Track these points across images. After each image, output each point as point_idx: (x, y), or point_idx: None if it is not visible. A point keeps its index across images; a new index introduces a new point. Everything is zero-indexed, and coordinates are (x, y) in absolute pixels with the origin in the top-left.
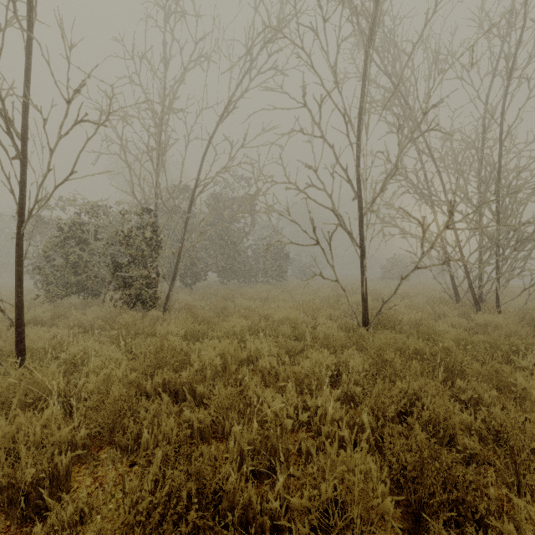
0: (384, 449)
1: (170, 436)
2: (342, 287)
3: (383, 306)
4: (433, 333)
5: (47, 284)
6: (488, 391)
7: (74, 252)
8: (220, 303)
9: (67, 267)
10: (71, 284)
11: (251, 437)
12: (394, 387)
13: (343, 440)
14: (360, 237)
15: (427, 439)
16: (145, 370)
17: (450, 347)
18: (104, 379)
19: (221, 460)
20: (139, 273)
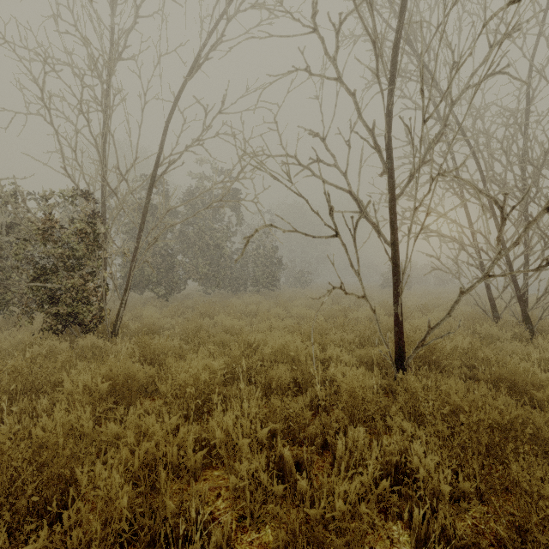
0: None
1: None
2: (371, 307)
3: (429, 333)
4: (520, 382)
5: None
6: None
7: None
8: (192, 323)
9: None
10: None
11: None
12: None
13: None
14: (392, 230)
15: None
16: None
17: None
18: None
19: None
20: (69, 283)
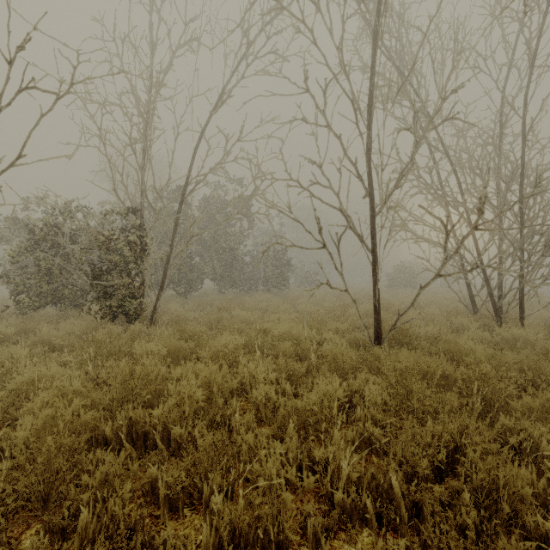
0: (431, 546)
1: (118, 517)
2: (352, 298)
3: (398, 319)
4: (458, 352)
5: (16, 294)
6: (545, 434)
7: (48, 258)
8: (214, 315)
9: (39, 275)
10: (45, 294)
11: (234, 519)
12: (425, 429)
13: (364, 511)
14: (372, 241)
15: (477, 509)
16: (107, 406)
17: (487, 372)
18: (46, 422)
19: (195, 546)
20: (120, 282)
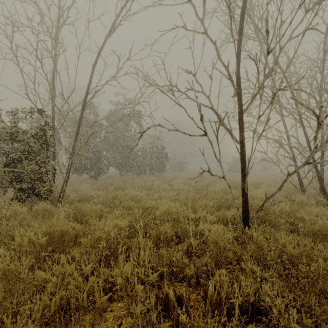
0: None
1: None
2: (228, 184)
3: (265, 202)
4: None
5: None
6: None
7: None
8: (110, 194)
9: None
10: None
11: None
12: None
13: None
14: (241, 133)
15: None
16: None
17: None
18: None
19: None
20: (29, 169)
